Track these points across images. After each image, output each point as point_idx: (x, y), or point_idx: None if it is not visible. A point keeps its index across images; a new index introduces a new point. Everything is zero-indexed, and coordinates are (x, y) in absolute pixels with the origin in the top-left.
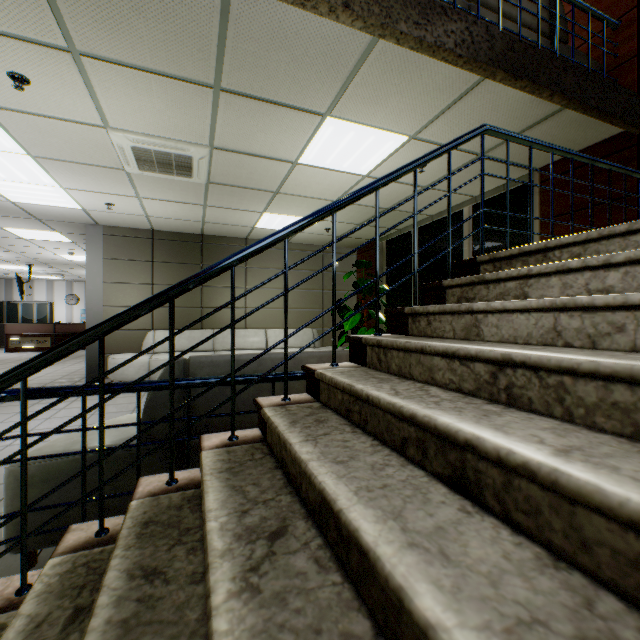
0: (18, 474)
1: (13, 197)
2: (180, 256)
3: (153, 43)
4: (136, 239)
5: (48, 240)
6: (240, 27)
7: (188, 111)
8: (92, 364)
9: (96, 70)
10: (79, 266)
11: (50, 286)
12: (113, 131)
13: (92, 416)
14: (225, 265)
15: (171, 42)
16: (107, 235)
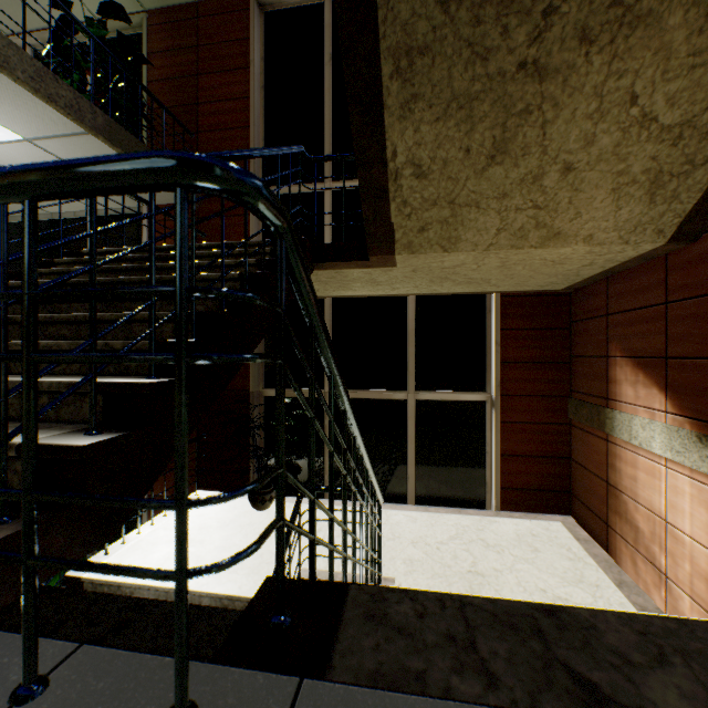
0: None
1: None
2: None
3: None
4: None
5: None
6: None
7: None
8: None
9: None
10: None
11: None
12: None
13: None
14: None
15: None
16: None
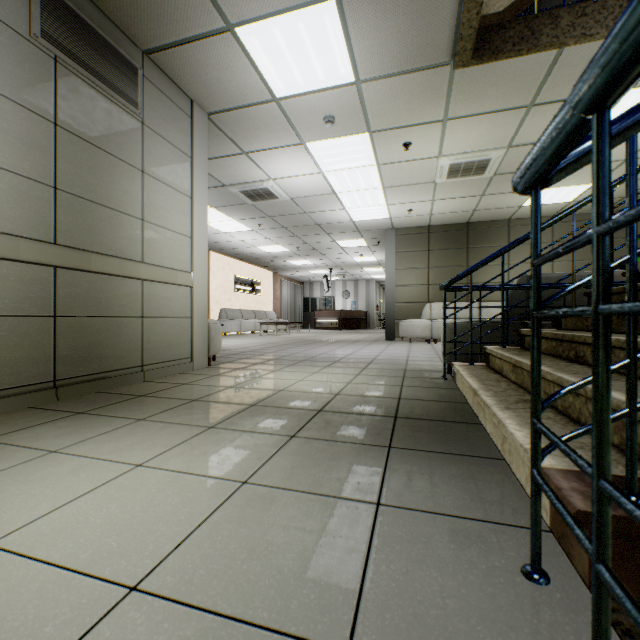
0: (449, 327)
1: (355, 218)
2: (449, 243)
3: (495, 97)
4: (416, 235)
5: (353, 247)
6: (563, 64)
7: (500, 128)
8: (388, 327)
9: (451, 125)
10: (358, 266)
11: (333, 285)
12: (442, 158)
13: (410, 349)
14: (569, 211)
15: (508, 92)
16: (397, 235)
